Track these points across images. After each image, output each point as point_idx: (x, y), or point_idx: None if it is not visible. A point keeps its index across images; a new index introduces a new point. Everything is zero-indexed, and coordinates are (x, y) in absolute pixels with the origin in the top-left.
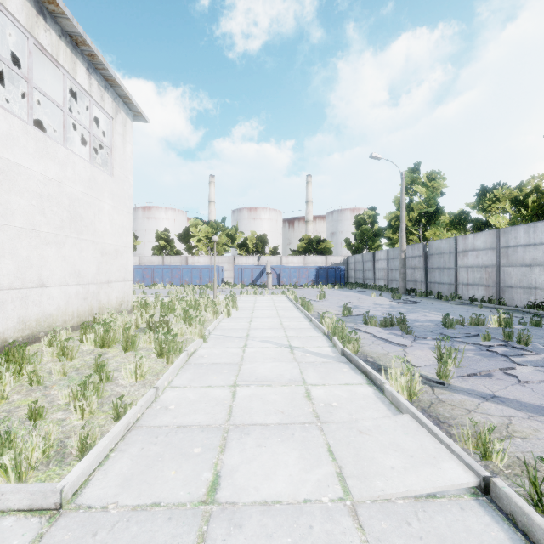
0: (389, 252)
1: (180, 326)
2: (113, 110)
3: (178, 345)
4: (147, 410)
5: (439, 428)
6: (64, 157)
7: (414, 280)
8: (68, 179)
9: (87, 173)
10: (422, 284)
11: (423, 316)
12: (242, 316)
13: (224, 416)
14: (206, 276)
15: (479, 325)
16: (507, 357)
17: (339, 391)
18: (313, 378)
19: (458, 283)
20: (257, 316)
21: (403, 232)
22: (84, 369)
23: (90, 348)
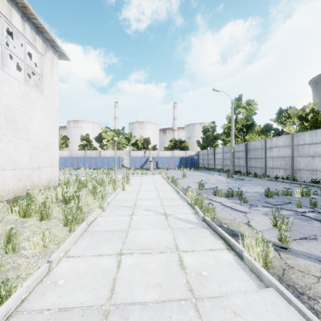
0: (224, 148)
1: (88, 198)
2: (43, 49)
3: (81, 216)
4: (36, 288)
5: (301, 302)
6: (1, 77)
7: (239, 165)
8: (4, 93)
9: (21, 91)
10: (244, 168)
11: (250, 189)
12: (132, 190)
13: (107, 292)
14: (112, 163)
15: (288, 195)
16: (318, 221)
17: (206, 258)
18: (183, 244)
19: (267, 167)
20: (143, 190)
21: (233, 136)
22: (0, 238)
23: (15, 217)
